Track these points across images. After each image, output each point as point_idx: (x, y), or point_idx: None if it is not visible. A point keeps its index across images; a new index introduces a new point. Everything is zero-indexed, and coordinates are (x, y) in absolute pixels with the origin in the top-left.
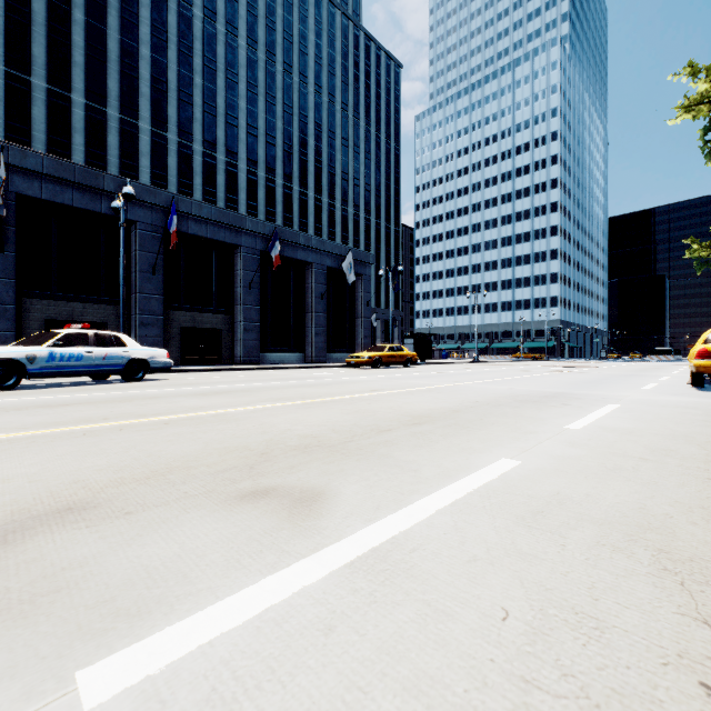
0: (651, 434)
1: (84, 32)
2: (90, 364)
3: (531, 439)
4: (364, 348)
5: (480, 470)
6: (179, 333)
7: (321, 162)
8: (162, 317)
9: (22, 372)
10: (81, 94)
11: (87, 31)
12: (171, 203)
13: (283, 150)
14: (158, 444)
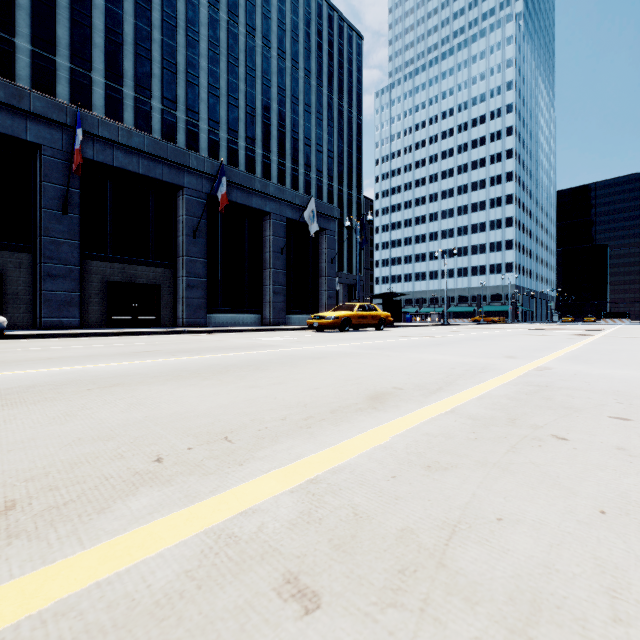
0: None
1: None
2: None
3: None
4: (328, 309)
5: None
6: (104, 289)
7: (284, 127)
8: (78, 267)
9: None
10: (26, 40)
11: None
12: (76, 114)
13: (246, 112)
14: None
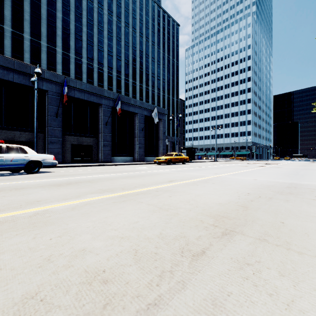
0: None
1: (30, 5)
2: (1, 164)
3: None
4: (162, 154)
5: None
6: (70, 147)
7: (142, 68)
8: (61, 139)
9: None
10: (28, 34)
11: (31, 4)
12: (64, 80)
13: (125, 62)
14: None
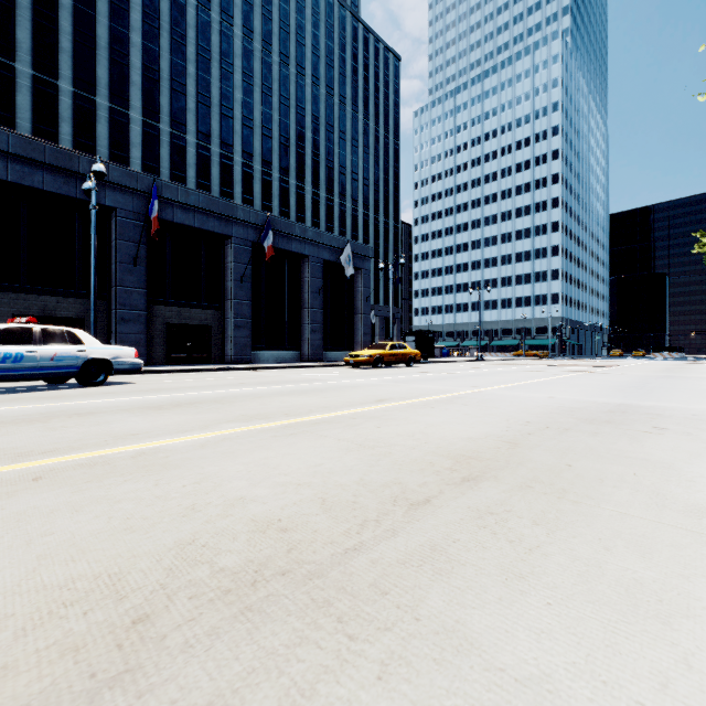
0: None
1: (72, 17)
2: (33, 366)
3: None
4: (364, 346)
5: None
6: (164, 330)
7: (319, 156)
8: (145, 312)
9: None
10: (69, 82)
11: (75, 16)
12: (152, 187)
13: (280, 143)
14: None
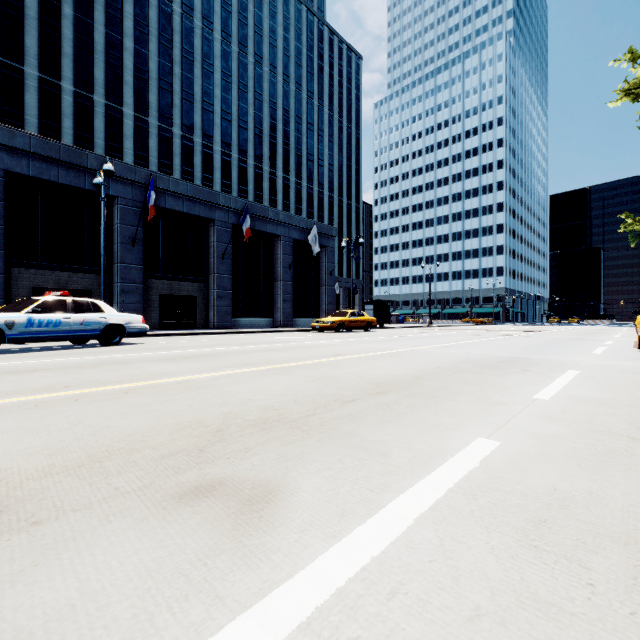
0: (626, 406)
1: (73, 26)
2: (68, 330)
3: (503, 412)
4: (328, 313)
5: (457, 454)
6: (157, 300)
7: (289, 145)
8: (142, 285)
9: (1, 337)
10: (70, 82)
11: (75, 25)
12: (149, 180)
13: (255, 134)
14: (108, 419)
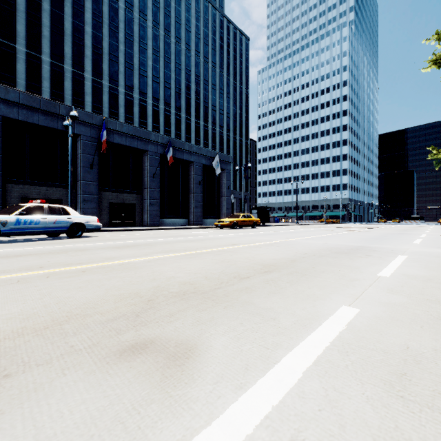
0: None
1: (50, 17)
2: (45, 227)
3: (357, 286)
4: (226, 216)
5: (328, 319)
6: (108, 206)
7: (199, 99)
8: (97, 196)
9: None
10: (48, 56)
11: (51, 16)
12: (102, 123)
13: (175, 91)
14: (69, 291)
